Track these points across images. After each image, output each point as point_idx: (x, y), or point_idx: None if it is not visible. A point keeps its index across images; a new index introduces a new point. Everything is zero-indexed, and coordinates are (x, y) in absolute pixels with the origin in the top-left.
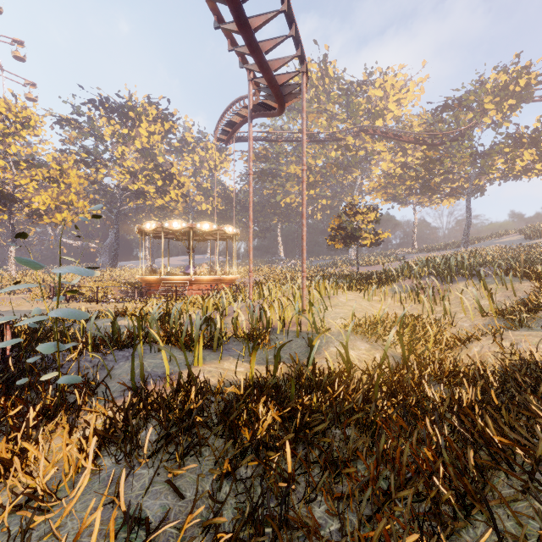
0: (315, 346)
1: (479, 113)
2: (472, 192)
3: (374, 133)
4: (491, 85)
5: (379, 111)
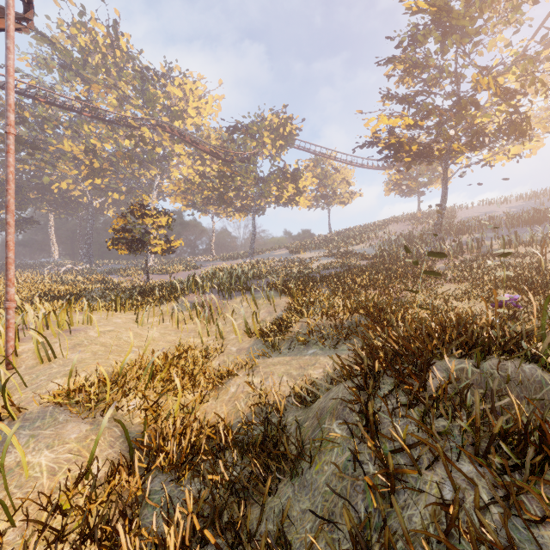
0: None
1: (261, 144)
2: (257, 211)
3: (172, 132)
4: (269, 124)
5: (179, 111)
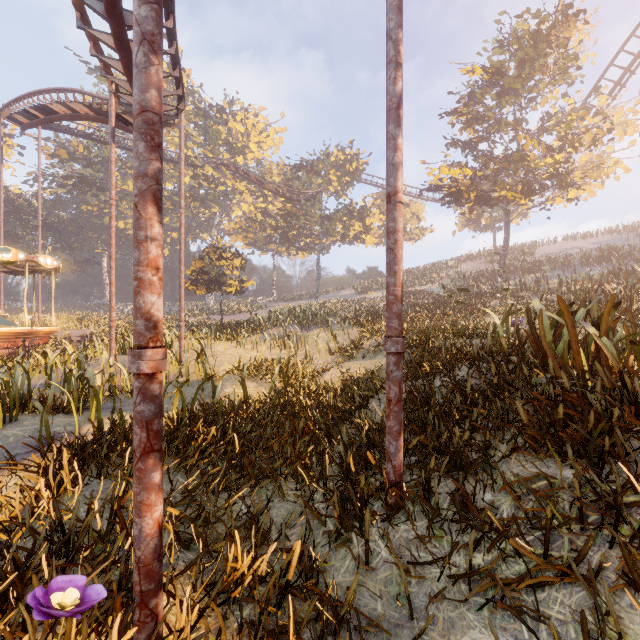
0: (219, 386)
1: (326, 181)
2: (321, 250)
3: (236, 171)
4: (335, 160)
5: (241, 148)
